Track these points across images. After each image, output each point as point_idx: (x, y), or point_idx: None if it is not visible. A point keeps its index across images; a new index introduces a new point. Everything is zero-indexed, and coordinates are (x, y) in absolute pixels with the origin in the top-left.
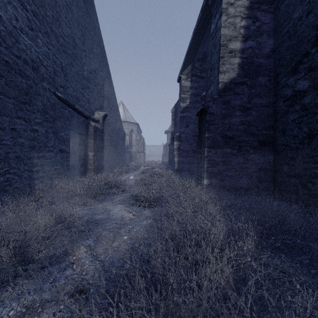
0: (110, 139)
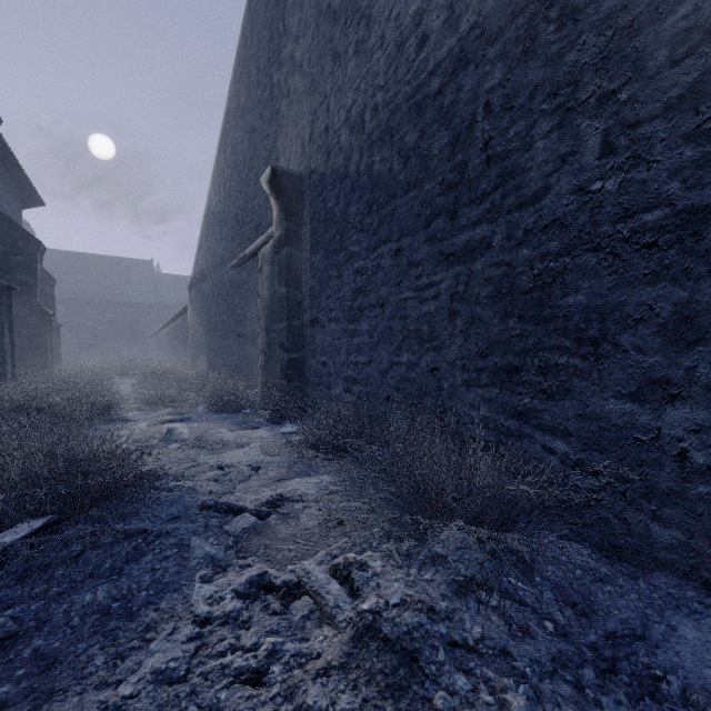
0: (367, 209)
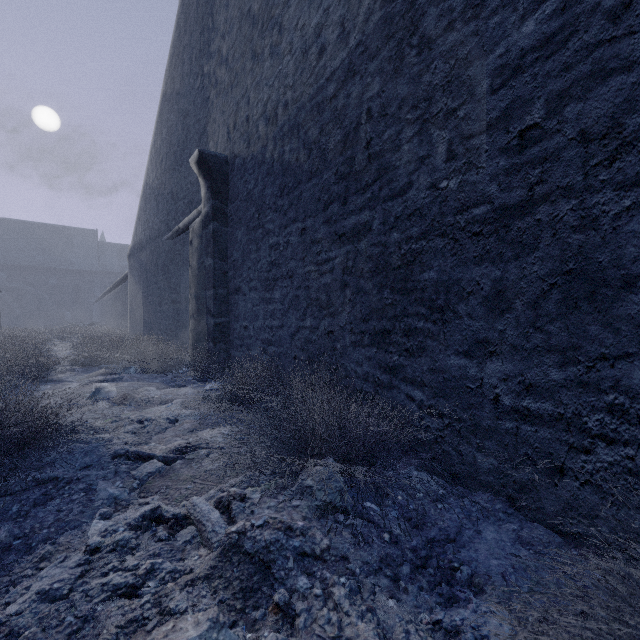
0: (280, 192)
